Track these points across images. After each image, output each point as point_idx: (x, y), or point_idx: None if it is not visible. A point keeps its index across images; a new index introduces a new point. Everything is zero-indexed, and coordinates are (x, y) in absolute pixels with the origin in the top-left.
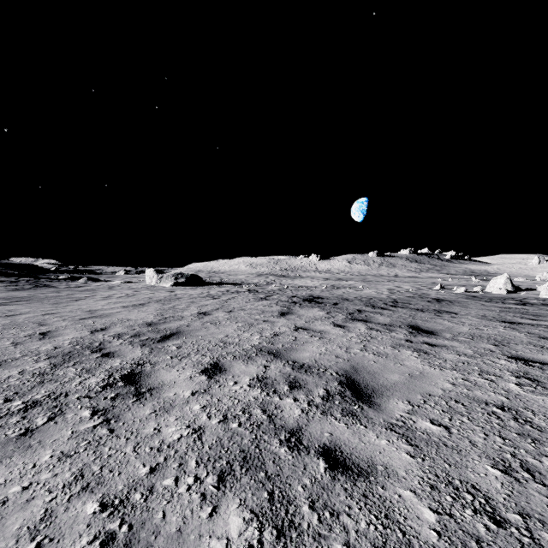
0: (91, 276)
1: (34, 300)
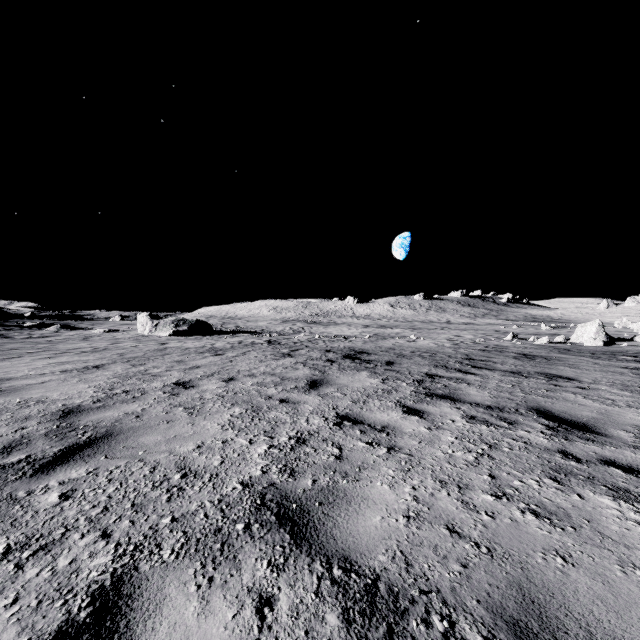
0: (70, 322)
1: None
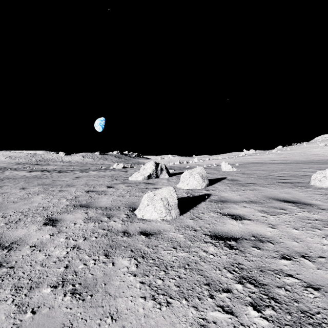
0: None
1: None
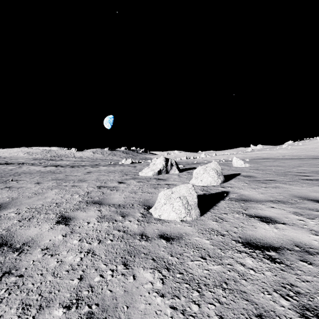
0: None
1: None
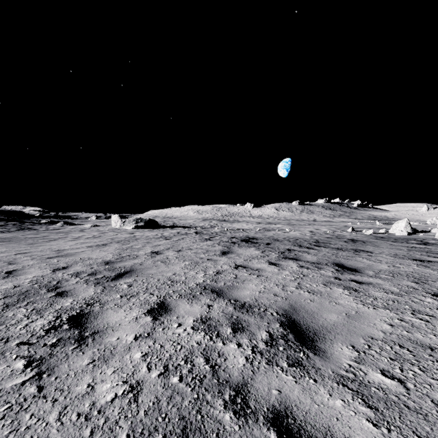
0: (67, 220)
1: (14, 240)
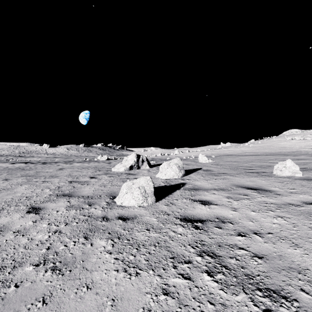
0: None
1: None
